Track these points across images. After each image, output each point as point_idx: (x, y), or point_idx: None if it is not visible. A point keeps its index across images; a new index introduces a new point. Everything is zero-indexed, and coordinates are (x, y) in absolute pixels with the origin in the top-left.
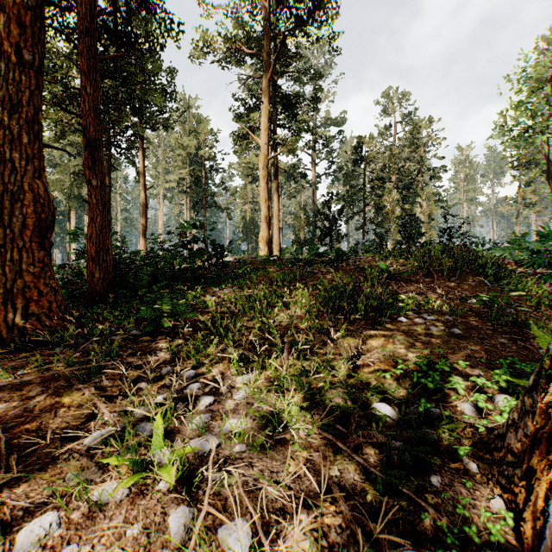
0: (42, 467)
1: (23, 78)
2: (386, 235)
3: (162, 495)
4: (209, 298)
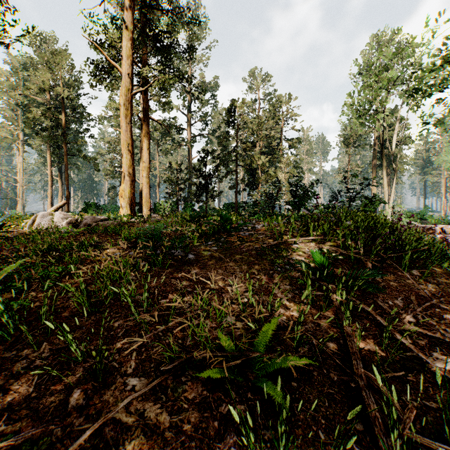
0: None
1: None
2: (277, 196)
3: None
4: None
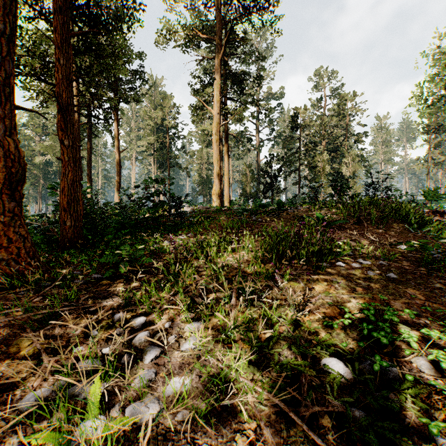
0: None
1: None
2: (320, 189)
3: None
4: (166, 244)
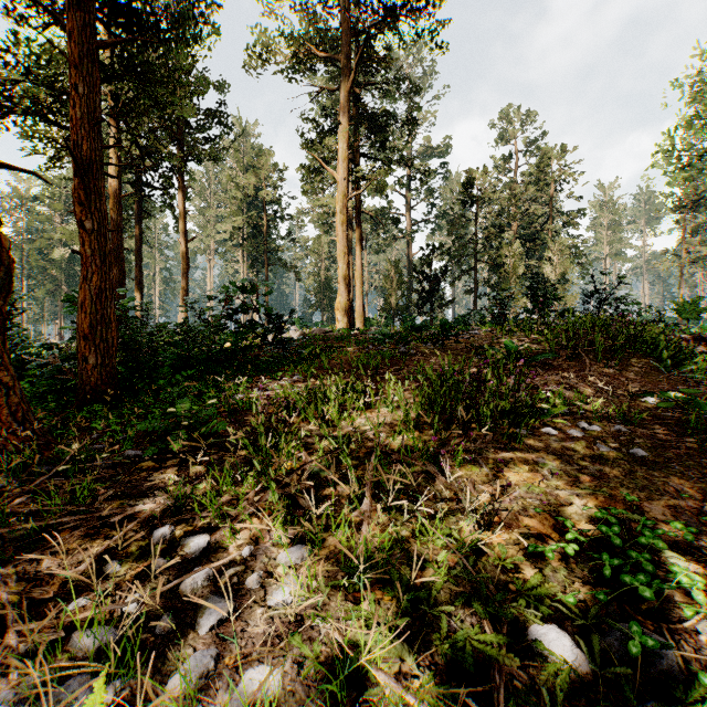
0: None
1: None
2: (510, 301)
3: None
4: (256, 394)
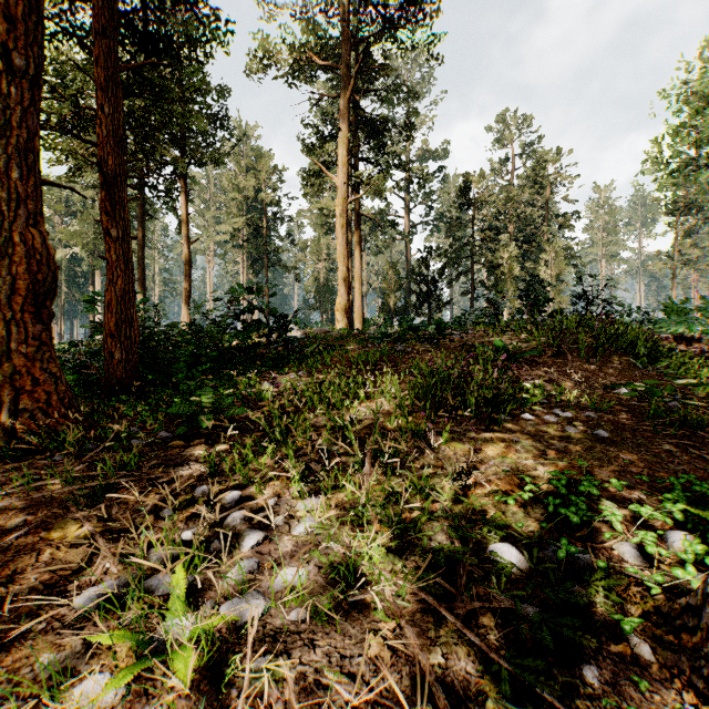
0: (5, 645)
1: (13, 91)
2: (503, 302)
3: (176, 696)
4: (266, 387)
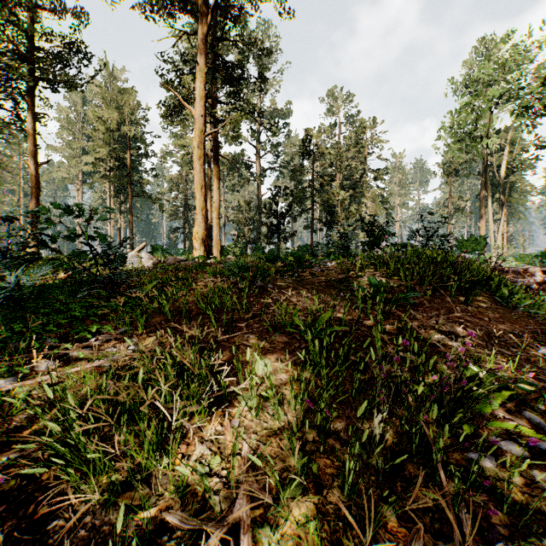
0: None
1: None
2: (352, 235)
3: None
4: (16, 388)
